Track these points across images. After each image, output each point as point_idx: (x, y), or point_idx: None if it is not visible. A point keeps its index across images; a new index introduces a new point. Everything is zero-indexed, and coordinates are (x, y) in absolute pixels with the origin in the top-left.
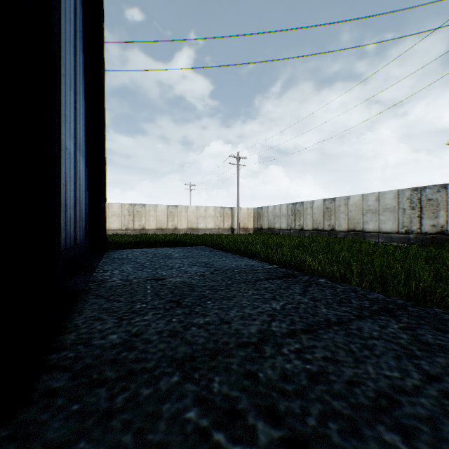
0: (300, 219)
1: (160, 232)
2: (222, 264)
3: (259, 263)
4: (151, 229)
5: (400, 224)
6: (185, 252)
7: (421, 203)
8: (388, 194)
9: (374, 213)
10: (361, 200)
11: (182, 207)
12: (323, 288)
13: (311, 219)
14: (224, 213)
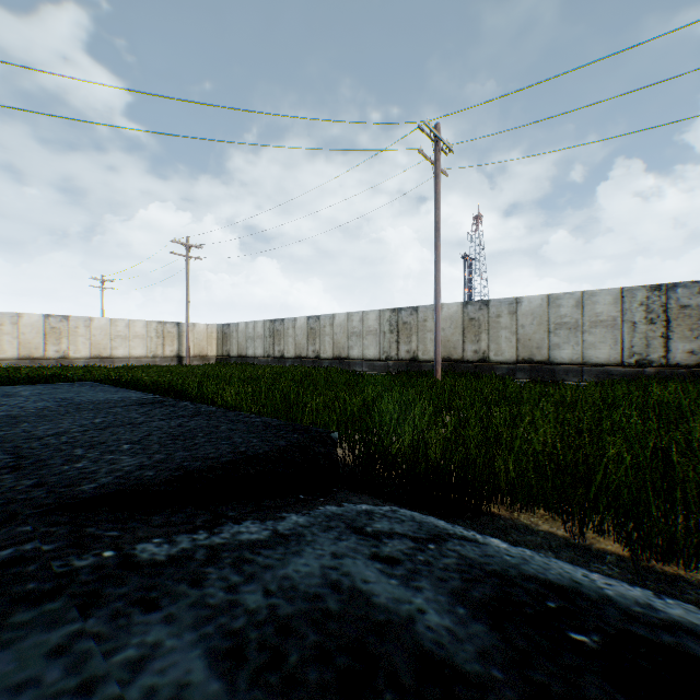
0: (280, 343)
1: (29, 364)
2: (89, 398)
3: (142, 395)
4: (6, 358)
5: (382, 350)
6: (46, 390)
7: (399, 327)
8: (371, 315)
9: (359, 337)
10: (347, 321)
11: (80, 319)
12: (173, 408)
13: (293, 343)
14: (164, 332)
